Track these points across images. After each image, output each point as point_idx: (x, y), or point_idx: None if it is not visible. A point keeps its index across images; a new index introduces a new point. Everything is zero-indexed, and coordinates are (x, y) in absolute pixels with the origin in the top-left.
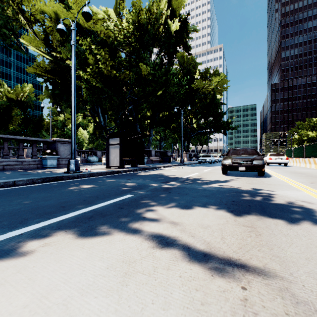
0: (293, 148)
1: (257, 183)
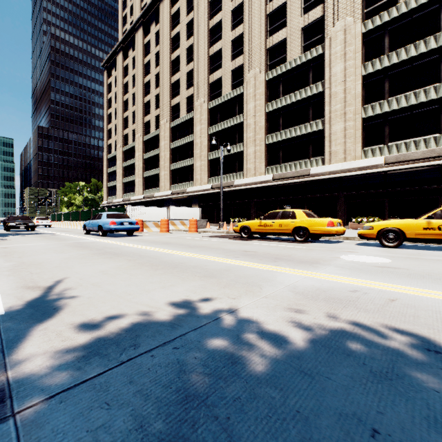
0: (57, 213)
1: (33, 232)
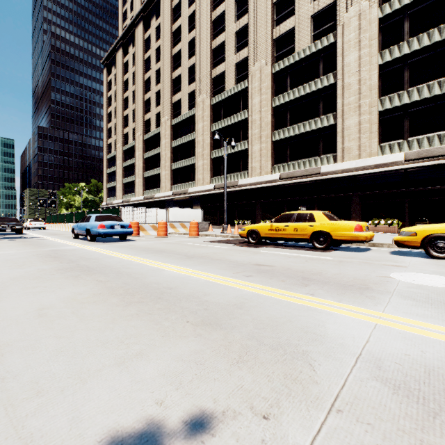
0: (52, 215)
1: (19, 236)
